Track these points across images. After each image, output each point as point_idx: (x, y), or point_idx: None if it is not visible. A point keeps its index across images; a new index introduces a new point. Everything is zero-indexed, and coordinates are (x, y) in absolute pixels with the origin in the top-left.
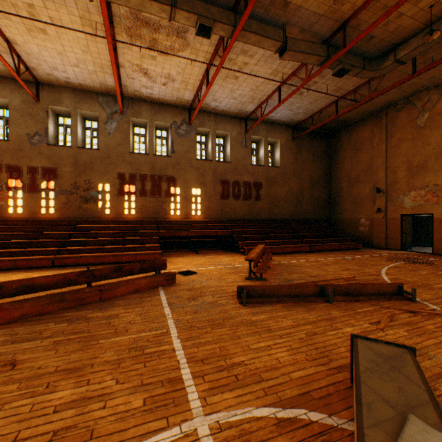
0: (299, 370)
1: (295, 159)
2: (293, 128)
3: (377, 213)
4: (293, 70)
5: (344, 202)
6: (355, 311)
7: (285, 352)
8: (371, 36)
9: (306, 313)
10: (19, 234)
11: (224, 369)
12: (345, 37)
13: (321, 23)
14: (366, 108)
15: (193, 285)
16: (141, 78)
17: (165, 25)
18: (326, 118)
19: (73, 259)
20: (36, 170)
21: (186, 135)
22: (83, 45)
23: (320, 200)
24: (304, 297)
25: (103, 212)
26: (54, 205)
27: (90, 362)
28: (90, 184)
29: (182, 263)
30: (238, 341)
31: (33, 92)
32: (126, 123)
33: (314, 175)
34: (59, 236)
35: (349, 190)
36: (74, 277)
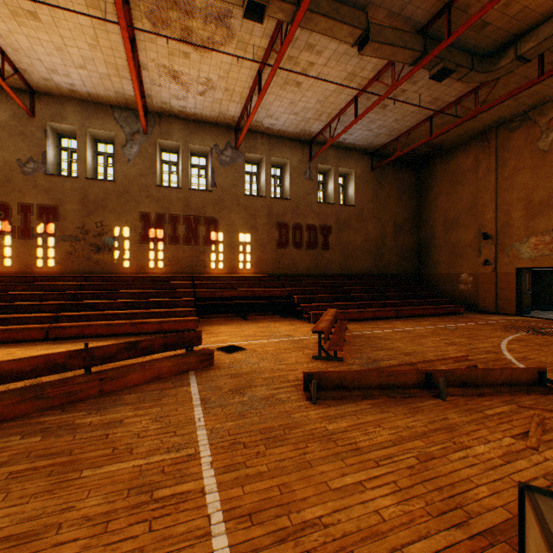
0: (420, 539)
1: (374, 195)
2: (372, 155)
3: (484, 266)
4: (375, 73)
5: (439, 251)
6: (482, 413)
7: (389, 497)
8: (485, 23)
9: (410, 417)
10: (4, 294)
11: (288, 537)
12: (450, 23)
13: (417, 2)
14: (469, 127)
15: (238, 368)
16: (170, 85)
17: (201, 6)
18: (416, 141)
19: (75, 329)
20: (30, 209)
21: (231, 162)
22: (89, 36)
23: (407, 249)
24: (402, 389)
25: (120, 265)
26: (55, 255)
27: (57, 519)
28: (103, 227)
29: (225, 334)
30: (309, 473)
31: (26, 104)
32: (152, 147)
33: (399, 216)
34: (59, 297)
35: (446, 237)
36: (62, 359)
